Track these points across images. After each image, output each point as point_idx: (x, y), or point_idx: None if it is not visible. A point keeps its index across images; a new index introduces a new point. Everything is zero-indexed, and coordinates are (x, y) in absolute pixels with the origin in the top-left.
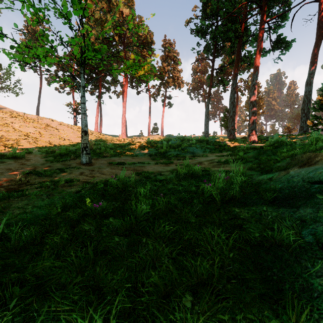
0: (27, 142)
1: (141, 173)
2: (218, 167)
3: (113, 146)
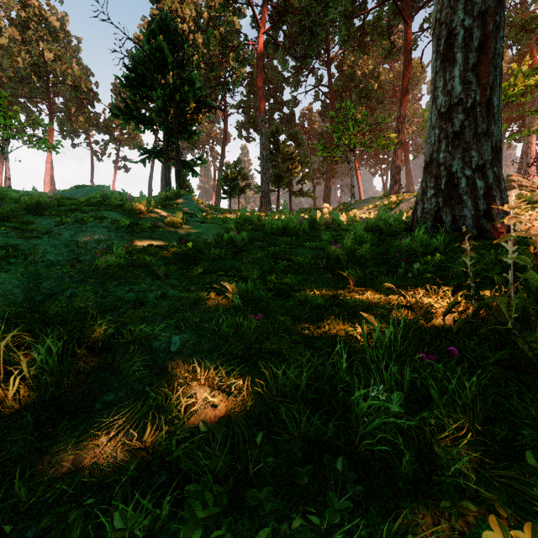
0: None
1: None
2: None
3: None
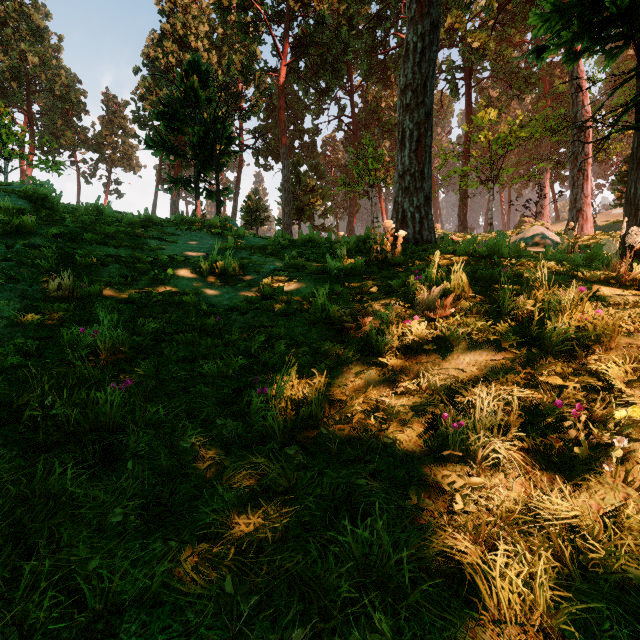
0: None
1: None
2: None
3: None
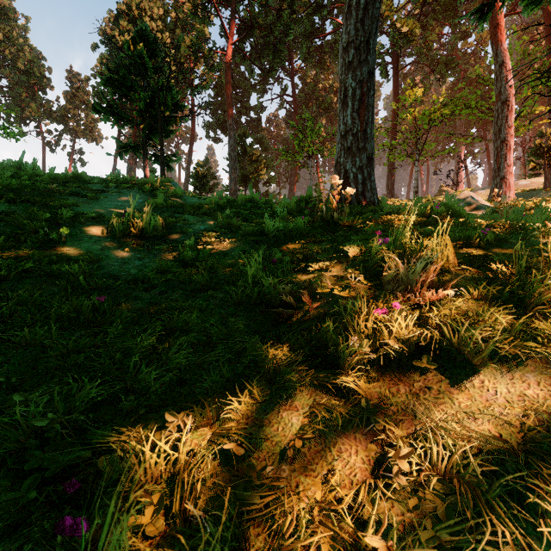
0: None
1: None
2: None
3: None
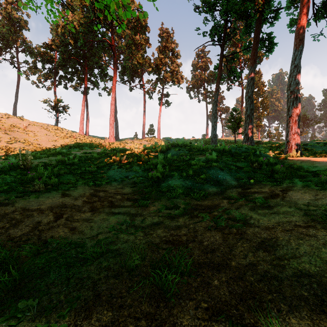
0: None
1: None
2: None
3: (75, 160)
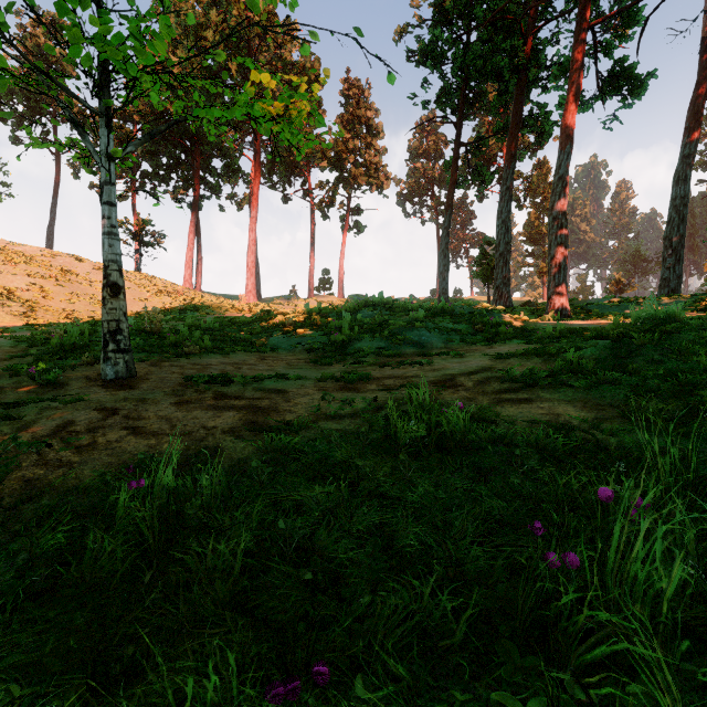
0: (5, 312)
1: (266, 429)
2: (517, 404)
3: (215, 324)
